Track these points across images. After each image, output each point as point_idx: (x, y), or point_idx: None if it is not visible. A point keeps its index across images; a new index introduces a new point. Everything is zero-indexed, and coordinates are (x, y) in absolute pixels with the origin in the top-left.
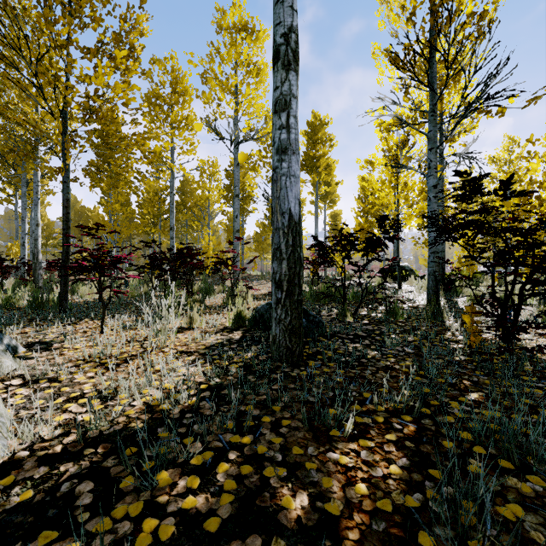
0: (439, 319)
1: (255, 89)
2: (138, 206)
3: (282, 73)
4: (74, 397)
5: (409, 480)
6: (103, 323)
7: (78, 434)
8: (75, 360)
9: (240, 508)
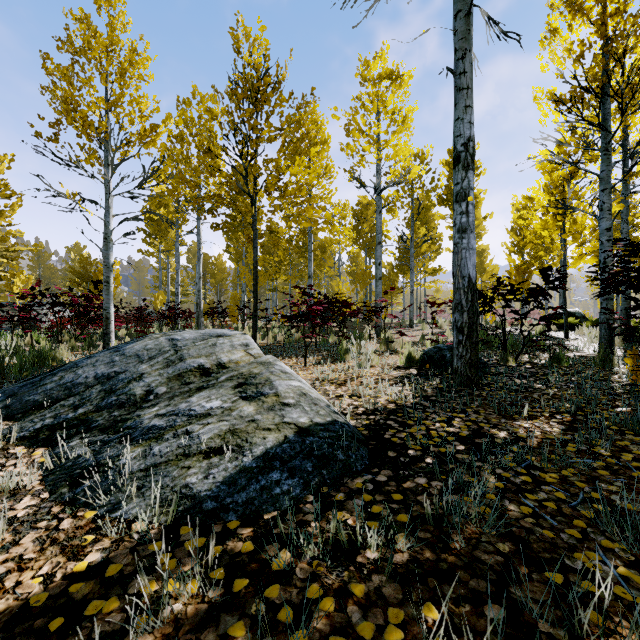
0: (608, 365)
1: (397, 132)
2: (262, 252)
3: (463, 173)
4: (339, 395)
5: (564, 433)
6: (306, 359)
7: (363, 408)
8: (311, 380)
9: (473, 432)
